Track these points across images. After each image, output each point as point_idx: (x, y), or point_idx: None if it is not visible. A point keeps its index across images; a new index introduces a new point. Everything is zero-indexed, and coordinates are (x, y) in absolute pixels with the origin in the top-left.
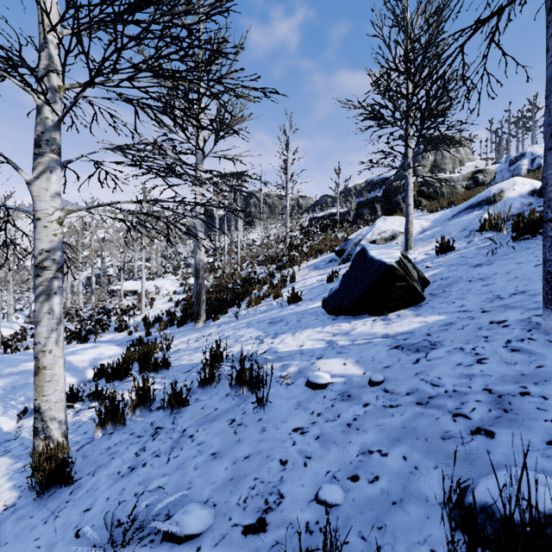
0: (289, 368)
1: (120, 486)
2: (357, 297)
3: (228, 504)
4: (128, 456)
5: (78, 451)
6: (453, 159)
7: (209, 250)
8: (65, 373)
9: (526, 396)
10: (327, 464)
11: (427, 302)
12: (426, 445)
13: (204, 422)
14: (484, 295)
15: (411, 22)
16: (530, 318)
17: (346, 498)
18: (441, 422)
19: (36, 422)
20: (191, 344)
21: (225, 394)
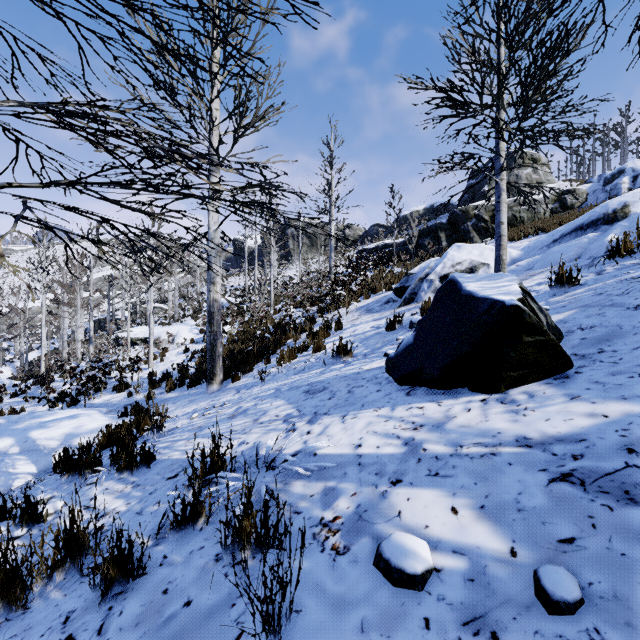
0: (338, 501)
1: None
2: (451, 359)
3: None
4: None
5: None
6: (529, 180)
7: (237, 289)
8: (23, 456)
9: None
10: None
11: (577, 370)
12: None
13: None
14: None
15: None
16: None
17: None
18: None
19: None
20: (194, 420)
21: (214, 555)
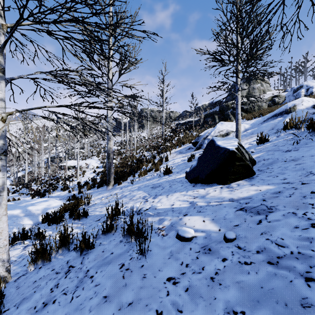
0: (164, 222)
1: None
2: (209, 172)
3: None
4: (45, 291)
5: (15, 282)
6: (259, 89)
7: (118, 142)
8: (26, 217)
9: None
10: None
11: (257, 175)
12: (287, 312)
13: (102, 264)
14: (299, 171)
15: (240, 0)
16: None
17: None
18: (295, 285)
19: None
20: (103, 200)
21: (119, 240)
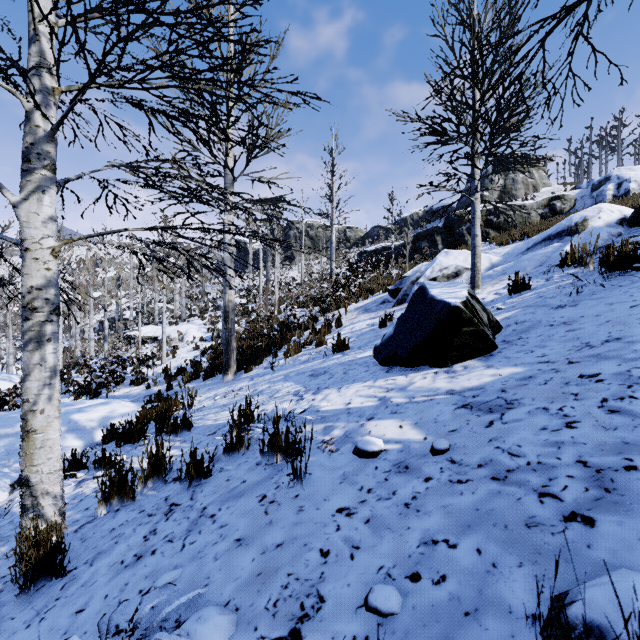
0: (333, 431)
1: (122, 579)
2: (415, 344)
3: (253, 608)
4: (134, 541)
5: (76, 532)
6: (525, 183)
7: (241, 290)
8: (70, 434)
9: (633, 471)
10: (379, 557)
11: (500, 351)
12: (506, 534)
13: (229, 498)
14: (569, 342)
15: (479, 20)
16: (630, 371)
17: (404, 605)
18: (524, 503)
19: (25, 497)
20: (217, 400)
21: (255, 463)
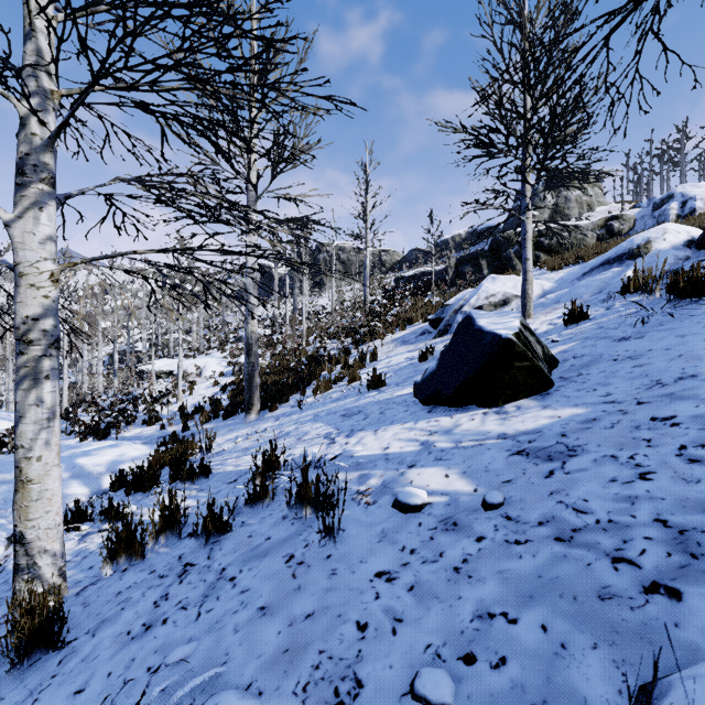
0: (369, 480)
1: (128, 654)
2: (461, 381)
3: (279, 692)
4: (143, 607)
5: (77, 596)
6: (579, 202)
7: (266, 319)
8: (75, 480)
9: None
10: (426, 632)
11: (557, 389)
12: (576, 608)
13: (251, 557)
14: (637, 380)
15: (531, 18)
16: None
17: (457, 694)
18: (595, 570)
19: (19, 556)
20: (239, 443)
21: (281, 516)
